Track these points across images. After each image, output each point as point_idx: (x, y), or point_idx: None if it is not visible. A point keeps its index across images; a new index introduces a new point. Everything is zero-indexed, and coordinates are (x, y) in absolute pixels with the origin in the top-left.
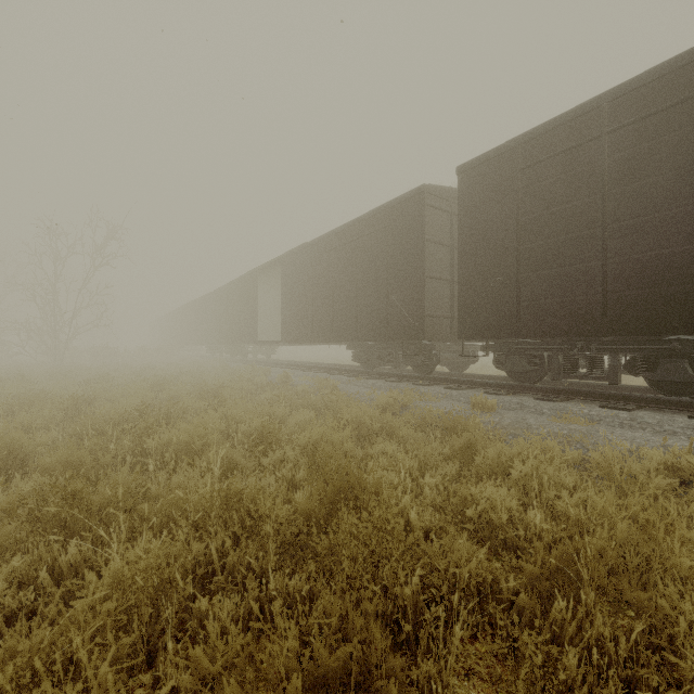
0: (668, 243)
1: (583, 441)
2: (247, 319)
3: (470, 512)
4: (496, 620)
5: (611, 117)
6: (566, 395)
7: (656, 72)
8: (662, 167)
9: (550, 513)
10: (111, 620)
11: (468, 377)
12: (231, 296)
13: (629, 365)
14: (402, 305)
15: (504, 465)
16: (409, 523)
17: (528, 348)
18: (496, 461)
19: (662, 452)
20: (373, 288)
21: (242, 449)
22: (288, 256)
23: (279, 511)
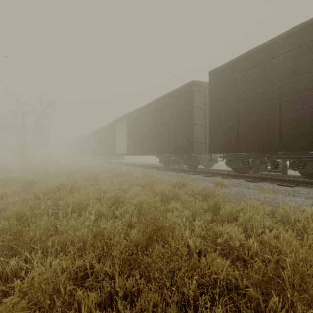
0: (312, 106)
1: (271, 202)
2: (111, 143)
3: (219, 240)
4: (237, 304)
5: (283, 46)
6: (260, 179)
7: (306, 23)
8: (309, 69)
9: (259, 240)
10: (24, 311)
11: (213, 170)
12: (103, 133)
13: (291, 165)
14: (182, 137)
15: (234, 215)
16: (188, 246)
17: (242, 157)
18: (230, 212)
19: (312, 208)
20: (169, 129)
21: (106, 206)
22: (130, 114)
23: (121, 242)
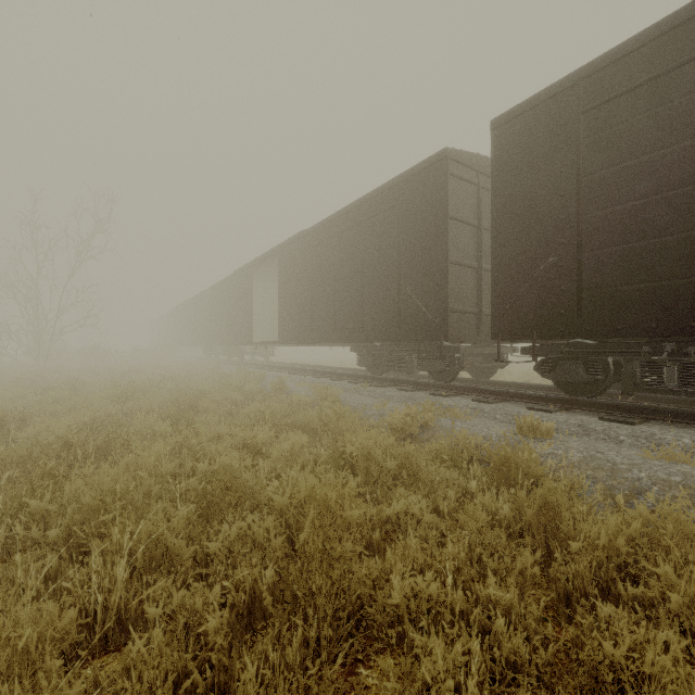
0: None
1: None
2: (242, 318)
3: None
4: None
5: None
6: (643, 414)
7: None
8: None
9: None
10: None
11: (496, 385)
12: (226, 293)
13: None
14: (418, 298)
15: (623, 559)
16: None
17: (589, 351)
18: (606, 549)
19: None
20: (382, 279)
21: (185, 512)
22: (285, 246)
23: None
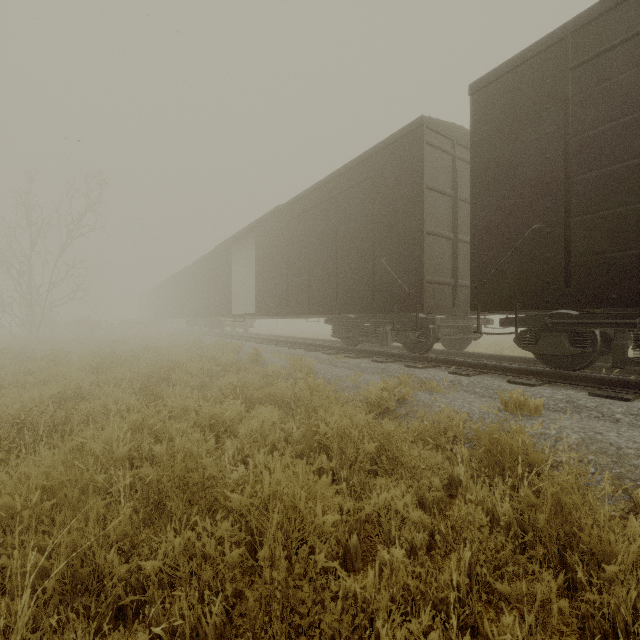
0: None
1: None
2: (222, 291)
3: None
4: None
5: None
6: (635, 389)
7: None
8: None
9: None
10: None
11: (470, 357)
12: (207, 268)
13: None
14: (393, 269)
15: None
16: None
17: (575, 323)
18: None
19: None
20: (356, 251)
21: (128, 512)
22: (262, 222)
23: None
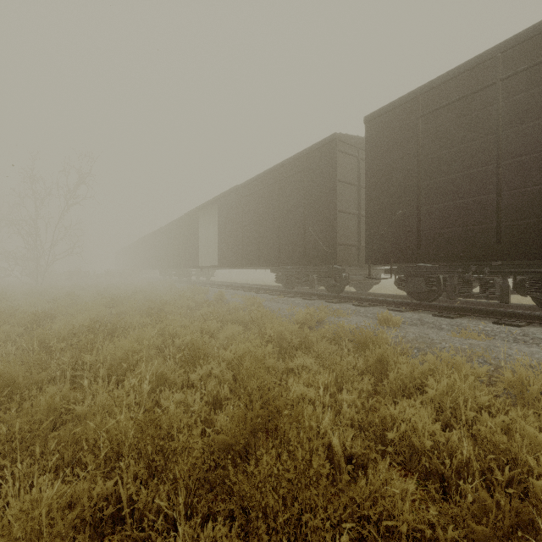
0: None
1: (485, 356)
2: (191, 248)
3: (391, 435)
4: None
5: (504, 66)
6: (460, 312)
7: None
8: None
9: (469, 434)
10: None
11: (372, 296)
12: (178, 230)
13: (518, 287)
14: (317, 235)
15: (417, 381)
16: (330, 447)
17: (426, 271)
18: (408, 377)
19: None
20: (292, 222)
21: (173, 363)
22: (223, 196)
23: (194, 444)
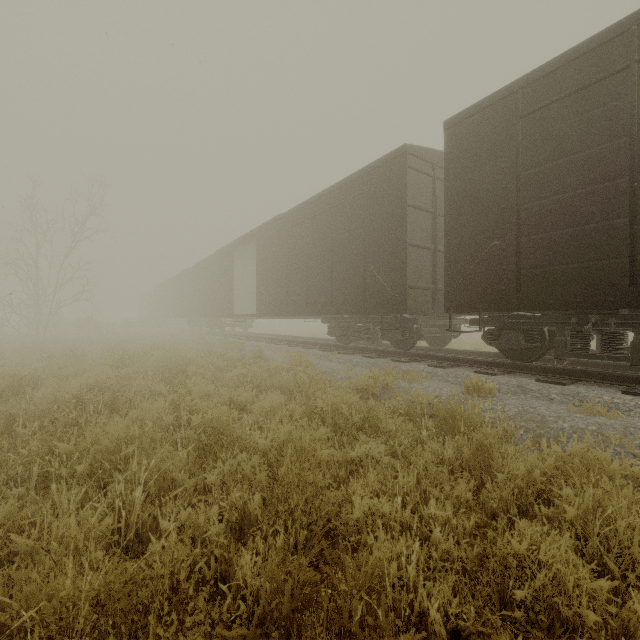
0: None
1: (624, 443)
2: (224, 293)
3: (520, 593)
4: None
5: None
6: (573, 376)
7: None
8: None
9: None
10: None
11: (450, 353)
12: (209, 270)
13: None
14: (381, 275)
15: (539, 486)
16: (423, 617)
17: (527, 322)
18: (525, 479)
19: None
20: (349, 259)
21: (185, 454)
22: (263, 229)
23: None
